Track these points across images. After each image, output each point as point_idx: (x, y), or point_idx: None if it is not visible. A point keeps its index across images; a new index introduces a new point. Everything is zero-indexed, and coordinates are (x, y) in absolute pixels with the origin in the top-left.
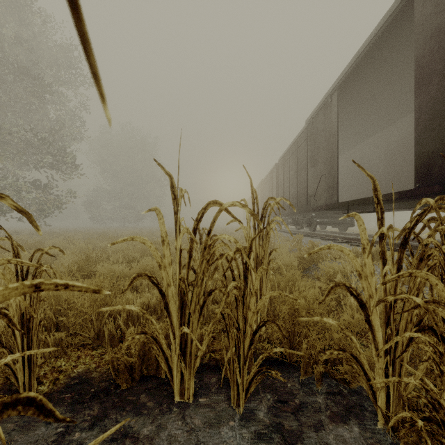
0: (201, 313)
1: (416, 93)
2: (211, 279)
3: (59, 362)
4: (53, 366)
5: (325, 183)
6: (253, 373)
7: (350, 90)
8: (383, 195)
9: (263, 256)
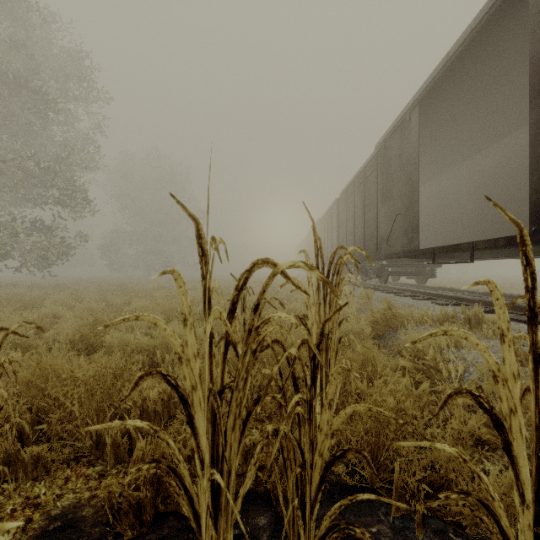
0: (243, 430)
1: (531, 105)
2: (261, 402)
3: (37, 489)
4: (28, 495)
5: (401, 224)
6: (325, 528)
7: (434, 104)
8: (483, 240)
9: (330, 330)
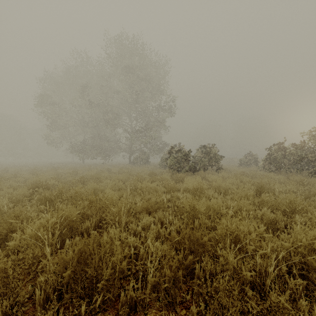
0: None
1: None
2: None
3: None
4: None
5: None
6: None
7: None
8: None
9: None
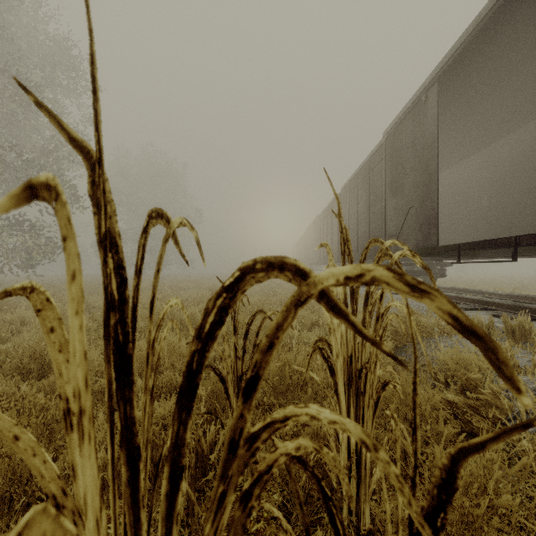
0: None
1: None
2: None
3: None
4: None
5: (415, 218)
6: None
7: (454, 83)
8: (532, 234)
9: (365, 365)
